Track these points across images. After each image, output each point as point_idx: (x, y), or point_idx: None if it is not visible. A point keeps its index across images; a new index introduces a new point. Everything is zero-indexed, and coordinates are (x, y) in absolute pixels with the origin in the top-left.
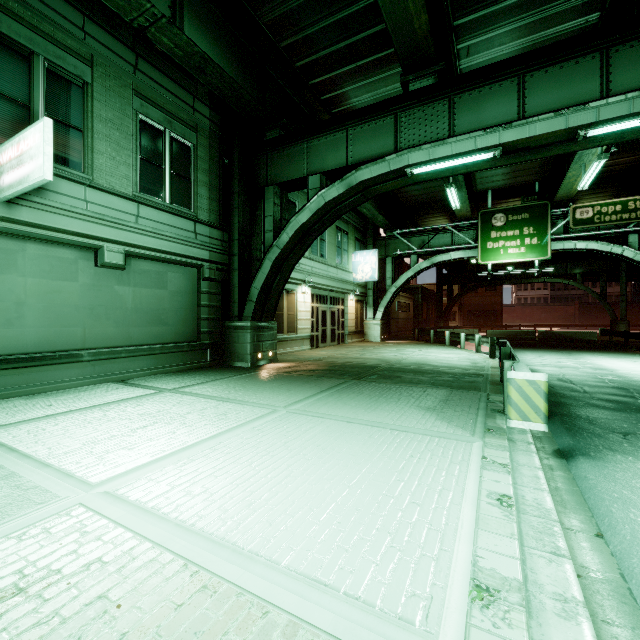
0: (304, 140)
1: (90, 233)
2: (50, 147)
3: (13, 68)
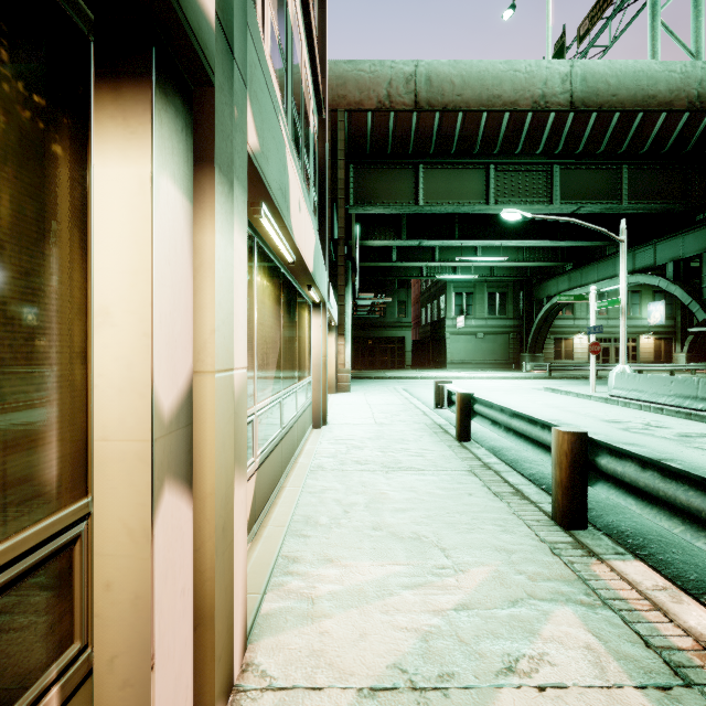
0: (546, 282)
1: (474, 331)
2: (464, 320)
3: (459, 298)
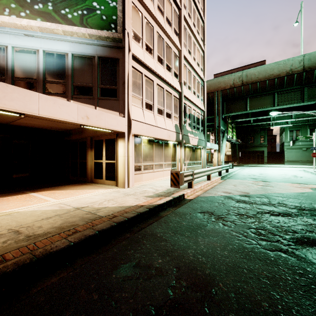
0: None
1: (300, 147)
2: (292, 143)
3: (292, 133)
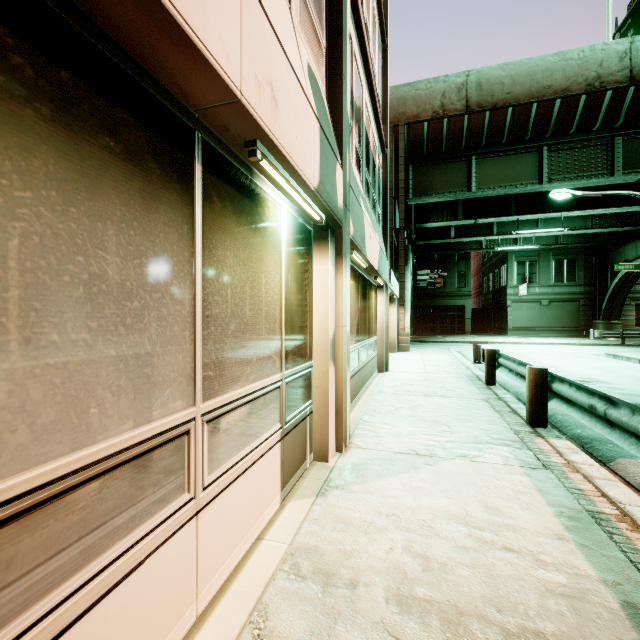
0: (622, 246)
1: (538, 298)
2: (526, 289)
3: (521, 267)
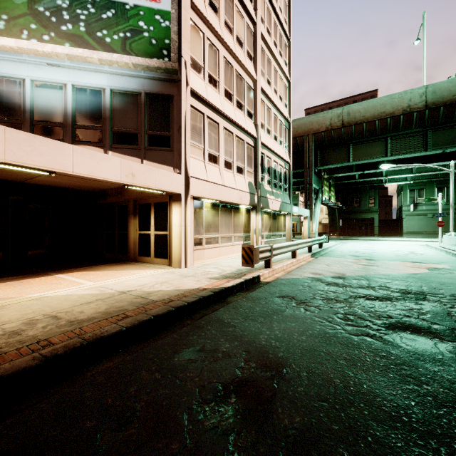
0: None
1: (425, 213)
2: (413, 207)
3: (413, 193)
